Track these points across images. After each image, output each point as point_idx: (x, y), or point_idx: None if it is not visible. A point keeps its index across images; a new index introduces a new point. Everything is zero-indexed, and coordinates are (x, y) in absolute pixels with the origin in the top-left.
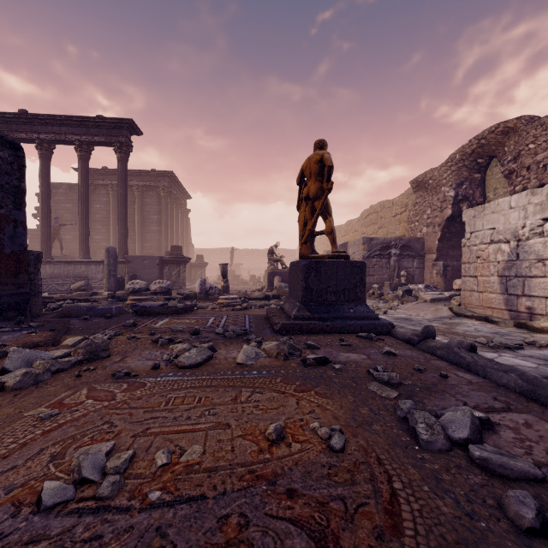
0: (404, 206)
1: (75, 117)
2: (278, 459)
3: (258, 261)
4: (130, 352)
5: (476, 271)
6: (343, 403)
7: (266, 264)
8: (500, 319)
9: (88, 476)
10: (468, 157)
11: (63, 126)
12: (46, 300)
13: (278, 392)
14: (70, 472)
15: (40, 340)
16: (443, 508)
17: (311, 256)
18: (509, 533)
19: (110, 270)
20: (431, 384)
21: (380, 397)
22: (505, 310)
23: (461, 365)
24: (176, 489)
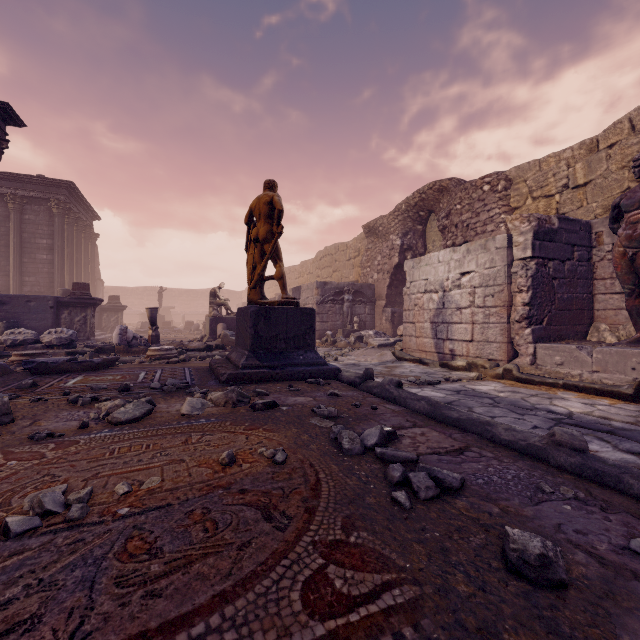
0: (357, 251)
1: None
2: (231, 475)
3: (195, 304)
4: (41, 415)
5: (414, 318)
6: (288, 434)
7: (206, 308)
8: (430, 361)
9: (51, 509)
10: (412, 208)
11: None
12: None
13: (228, 432)
14: (26, 512)
15: None
16: (350, 482)
17: (260, 302)
18: (386, 487)
19: None
20: (363, 415)
21: (319, 427)
22: (435, 353)
23: (390, 399)
24: (143, 504)
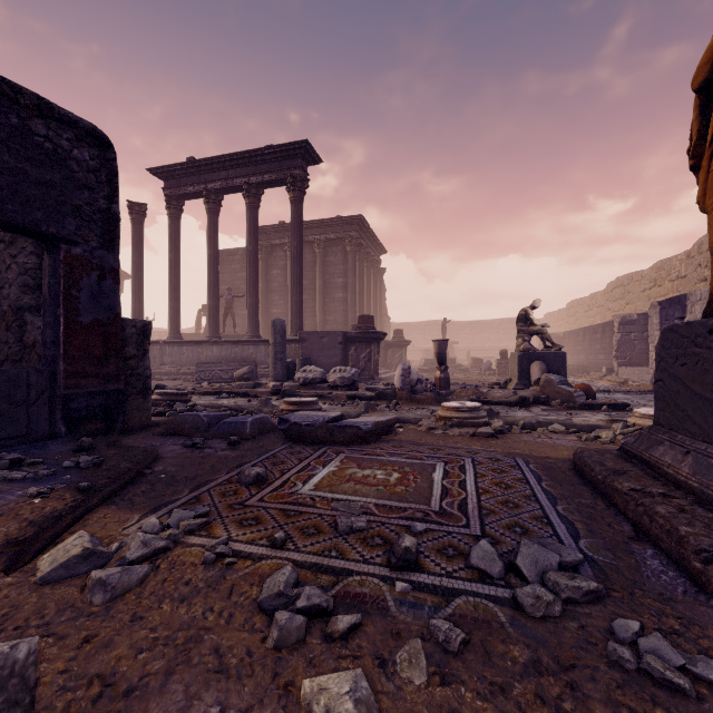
0: None
1: (242, 154)
2: None
3: (479, 338)
4: (138, 704)
5: None
6: None
7: (492, 342)
8: None
9: None
10: None
11: (230, 169)
12: (176, 397)
13: None
14: None
15: (2, 538)
16: None
17: None
18: None
19: (276, 351)
20: None
21: None
22: None
23: None
24: None
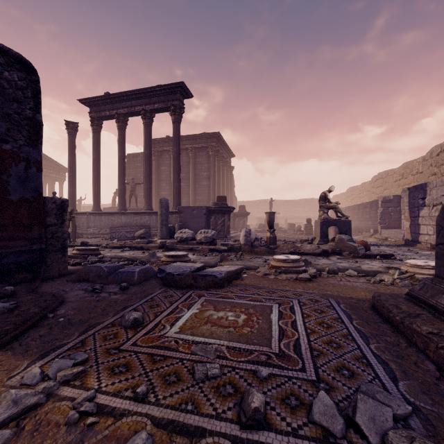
0: None
1: (141, 90)
2: None
3: (292, 211)
4: None
5: None
6: None
7: (300, 213)
8: None
9: None
10: None
11: (133, 100)
12: (89, 252)
13: None
14: None
15: None
16: None
17: None
18: None
19: (162, 219)
20: None
21: None
22: None
23: None
24: None
